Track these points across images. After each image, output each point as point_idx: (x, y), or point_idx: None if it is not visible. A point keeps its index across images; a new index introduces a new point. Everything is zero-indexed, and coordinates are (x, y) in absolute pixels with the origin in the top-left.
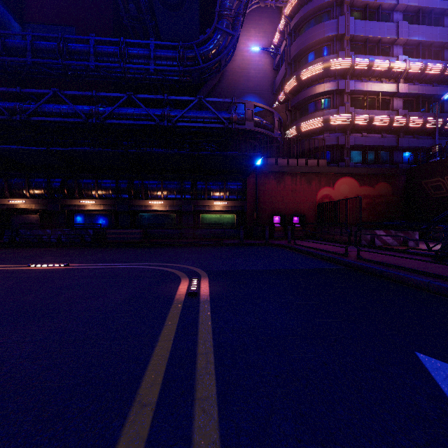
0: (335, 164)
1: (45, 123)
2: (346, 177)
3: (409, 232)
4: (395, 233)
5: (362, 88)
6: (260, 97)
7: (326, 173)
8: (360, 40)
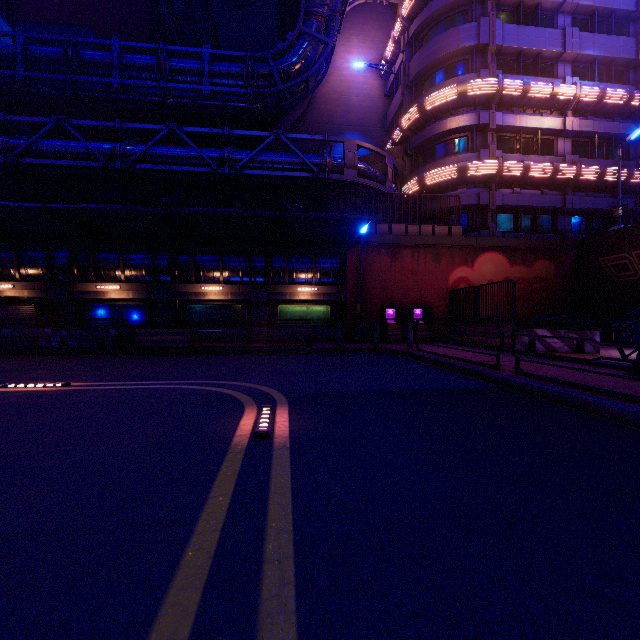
0: (475, 232)
1: (43, 168)
2: (491, 252)
3: (586, 332)
4: (566, 333)
5: (514, 123)
6: (365, 136)
7: (462, 246)
8: (511, 54)
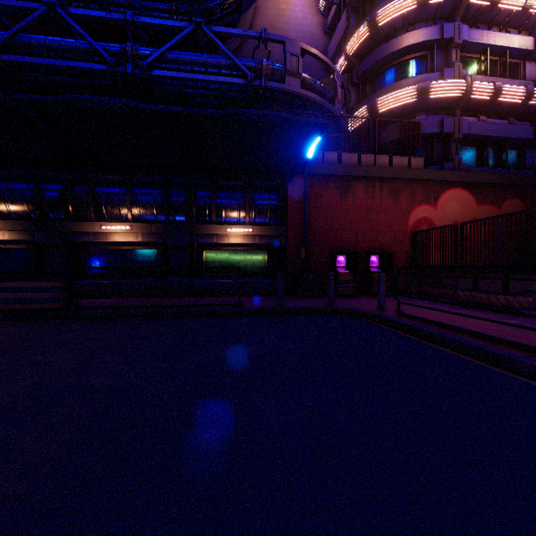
0: (437, 166)
1: None
2: (456, 188)
3: None
4: None
5: (481, 39)
6: None
7: (423, 180)
8: None
